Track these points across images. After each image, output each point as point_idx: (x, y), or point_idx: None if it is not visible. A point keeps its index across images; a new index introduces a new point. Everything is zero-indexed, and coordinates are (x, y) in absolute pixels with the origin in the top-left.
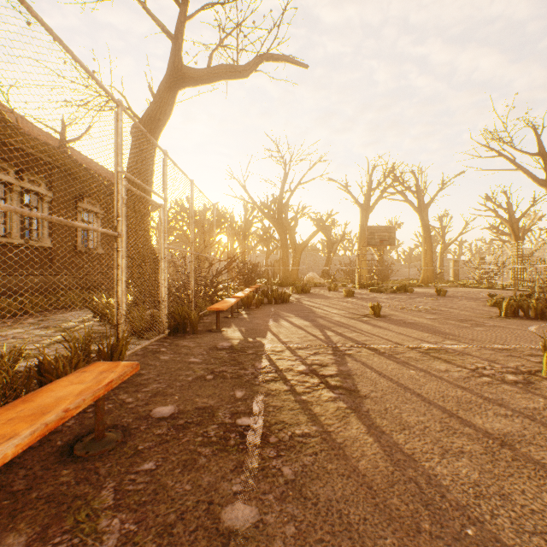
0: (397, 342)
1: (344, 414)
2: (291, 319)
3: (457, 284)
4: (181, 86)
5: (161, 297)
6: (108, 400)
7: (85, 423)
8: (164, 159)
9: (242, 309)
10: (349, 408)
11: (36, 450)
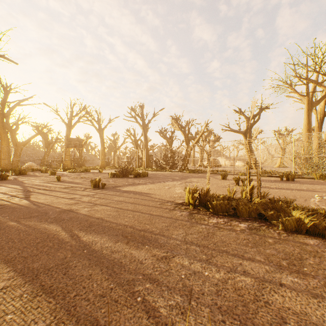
0: (58, 187)
1: (22, 200)
2: (8, 185)
3: (115, 167)
4: None
5: None
6: None
7: None
8: None
9: None
10: (24, 199)
11: None
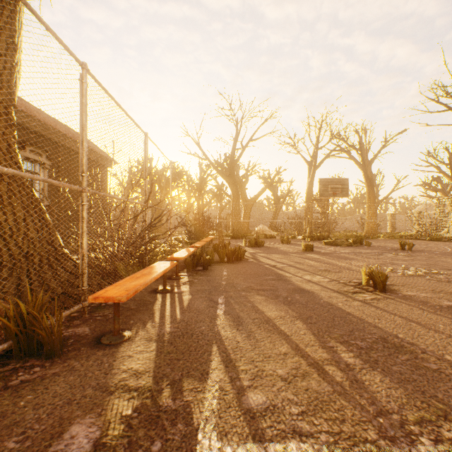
0: None
1: None
2: (253, 296)
3: (402, 236)
4: None
5: None
6: None
7: None
8: None
9: (184, 273)
10: None
11: None
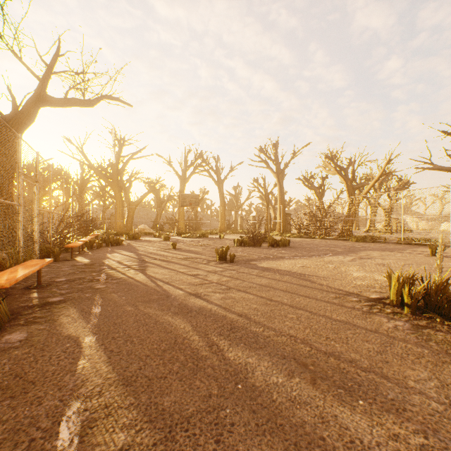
0: (174, 257)
1: (137, 273)
2: (122, 252)
3: (238, 232)
4: (44, 106)
5: (35, 239)
6: (28, 281)
7: (25, 285)
8: (37, 156)
9: (86, 250)
10: (140, 272)
11: (12, 290)
